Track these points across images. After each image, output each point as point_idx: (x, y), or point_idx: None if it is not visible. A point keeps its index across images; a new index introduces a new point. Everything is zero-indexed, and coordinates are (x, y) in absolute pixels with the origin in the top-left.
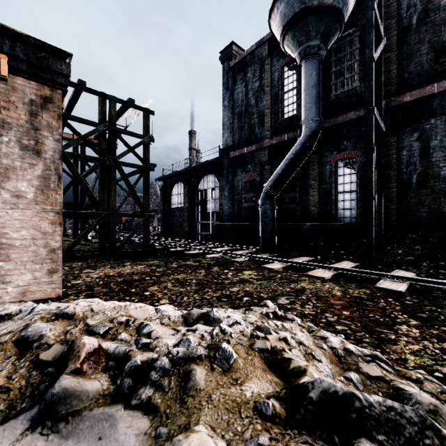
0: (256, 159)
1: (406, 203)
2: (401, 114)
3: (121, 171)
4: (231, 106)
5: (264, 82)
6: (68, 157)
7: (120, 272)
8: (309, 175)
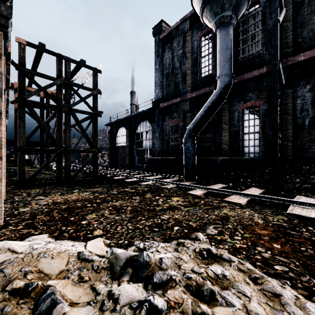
0: (180, 108)
1: (300, 141)
2: (296, 71)
3: (74, 116)
4: (160, 68)
5: (186, 50)
6: (30, 104)
7: (67, 199)
8: (221, 120)
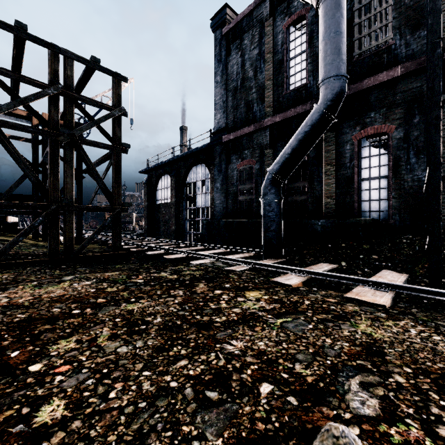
0: (255, 142)
1: None
2: None
3: (81, 151)
4: (224, 81)
5: (264, 48)
6: None
7: (40, 297)
8: (322, 159)
